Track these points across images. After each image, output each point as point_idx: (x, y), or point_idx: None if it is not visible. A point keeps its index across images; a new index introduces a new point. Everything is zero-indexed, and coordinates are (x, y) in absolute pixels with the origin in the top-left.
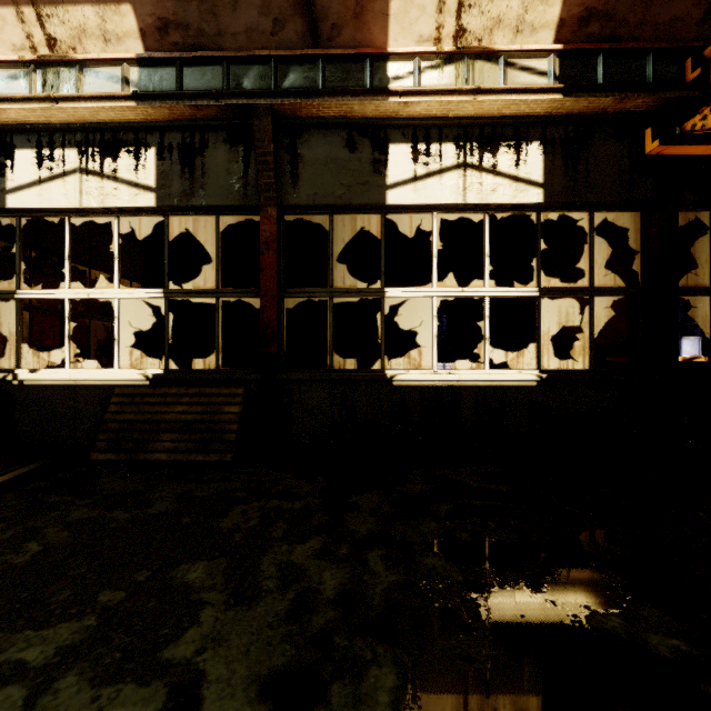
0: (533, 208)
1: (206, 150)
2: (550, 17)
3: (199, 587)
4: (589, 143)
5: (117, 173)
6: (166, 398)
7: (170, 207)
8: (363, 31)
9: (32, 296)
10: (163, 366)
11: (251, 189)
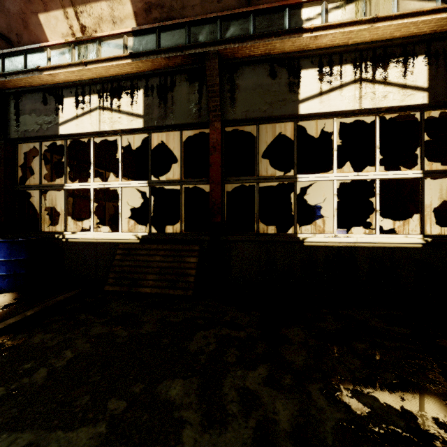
0: (418, 108)
1: (174, 87)
2: None
3: (179, 404)
4: None
5: (120, 108)
6: (149, 251)
7: (152, 127)
8: None
9: (73, 187)
10: (146, 230)
11: (203, 111)
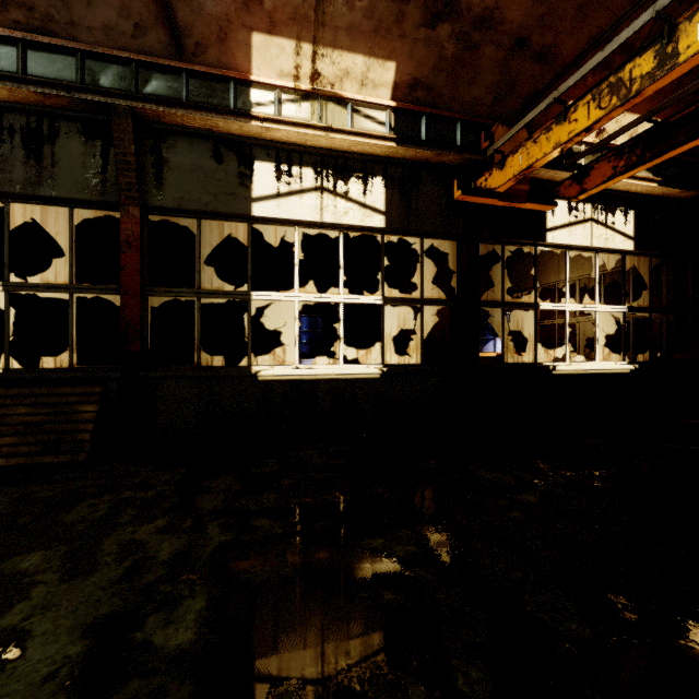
0: (379, 231)
1: (56, 139)
2: (387, 78)
3: (33, 571)
4: (419, 184)
5: None
6: (5, 399)
7: (11, 193)
8: (228, 55)
9: None
10: None
11: (111, 186)
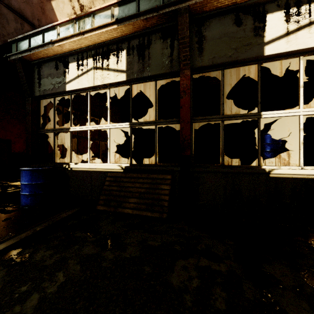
0: None
1: (150, 45)
2: None
3: None
4: None
5: (108, 66)
6: (131, 179)
7: (132, 79)
8: None
9: (75, 129)
10: (127, 161)
11: (174, 62)
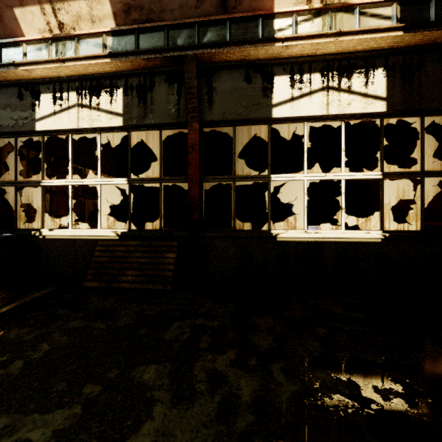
0: (378, 115)
1: (153, 88)
2: None
3: (151, 386)
4: (421, 67)
5: (99, 106)
6: (129, 247)
7: (131, 125)
8: (257, 0)
9: (50, 184)
10: (127, 227)
11: (182, 111)
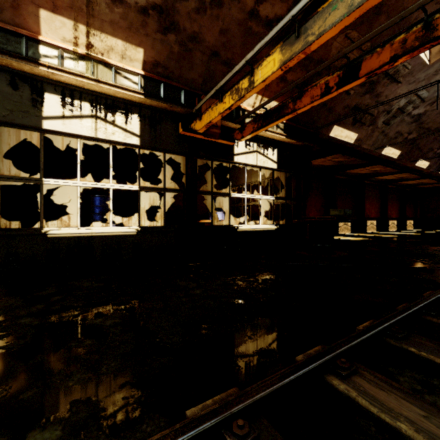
0: (136, 146)
1: None
2: (139, 57)
3: None
4: (161, 121)
5: None
6: None
7: None
8: (21, 19)
9: None
10: None
11: None
